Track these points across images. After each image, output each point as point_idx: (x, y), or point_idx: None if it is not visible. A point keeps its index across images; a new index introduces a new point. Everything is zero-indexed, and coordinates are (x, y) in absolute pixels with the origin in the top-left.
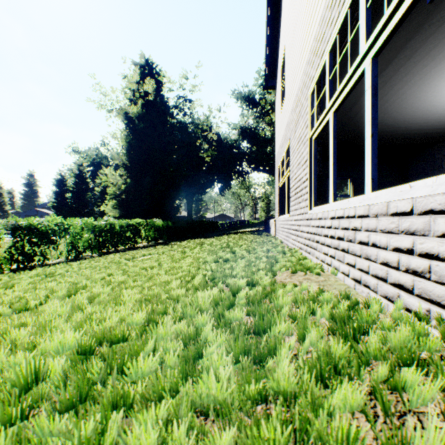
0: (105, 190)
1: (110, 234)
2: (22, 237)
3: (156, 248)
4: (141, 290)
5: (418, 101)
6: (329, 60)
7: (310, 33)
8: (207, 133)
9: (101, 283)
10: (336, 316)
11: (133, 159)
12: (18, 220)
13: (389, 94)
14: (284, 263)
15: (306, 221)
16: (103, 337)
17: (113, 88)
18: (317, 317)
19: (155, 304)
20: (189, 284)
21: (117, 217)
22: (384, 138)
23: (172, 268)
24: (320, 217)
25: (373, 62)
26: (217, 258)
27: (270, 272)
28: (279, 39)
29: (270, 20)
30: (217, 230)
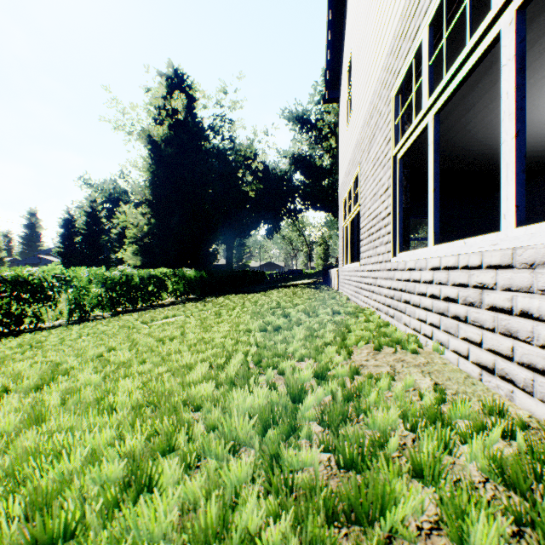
0: (124, 233)
1: (127, 288)
2: (9, 292)
3: (186, 306)
4: (147, 380)
5: (534, 110)
6: (429, 37)
7: (394, 10)
8: (251, 162)
9: (94, 364)
10: (514, 475)
11: (158, 194)
12: (1, 271)
13: (498, 99)
14: (361, 333)
15: (387, 272)
16: (46, 503)
17: (133, 104)
18: (467, 470)
19: (158, 419)
20: (221, 372)
21: (139, 267)
22: (481, 163)
23: (200, 341)
24: (411, 267)
25: (517, 18)
26: (265, 324)
27: (344, 348)
28: (344, 36)
29: (333, 11)
30: (263, 282)
